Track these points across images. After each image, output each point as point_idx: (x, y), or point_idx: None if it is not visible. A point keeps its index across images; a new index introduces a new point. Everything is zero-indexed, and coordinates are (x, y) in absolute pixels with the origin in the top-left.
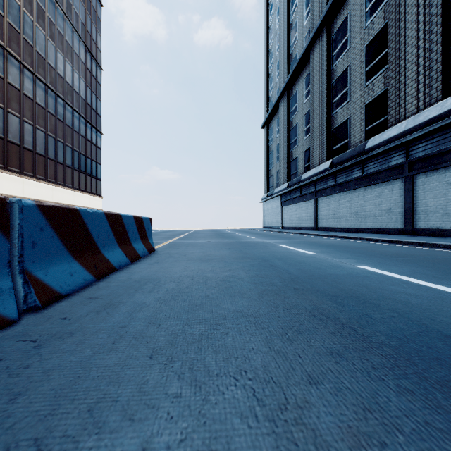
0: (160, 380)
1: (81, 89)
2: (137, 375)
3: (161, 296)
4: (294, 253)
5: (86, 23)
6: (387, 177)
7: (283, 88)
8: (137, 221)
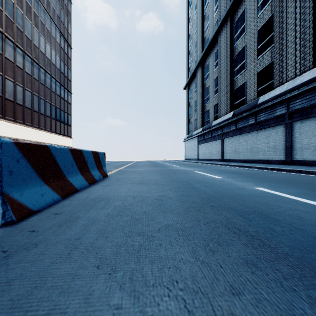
0: (104, 290)
1: (57, 62)
2: (85, 285)
3: (109, 212)
4: (208, 178)
5: (60, 16)
6: (273, 124)
7: (199, 61)
8: (94, 155)
